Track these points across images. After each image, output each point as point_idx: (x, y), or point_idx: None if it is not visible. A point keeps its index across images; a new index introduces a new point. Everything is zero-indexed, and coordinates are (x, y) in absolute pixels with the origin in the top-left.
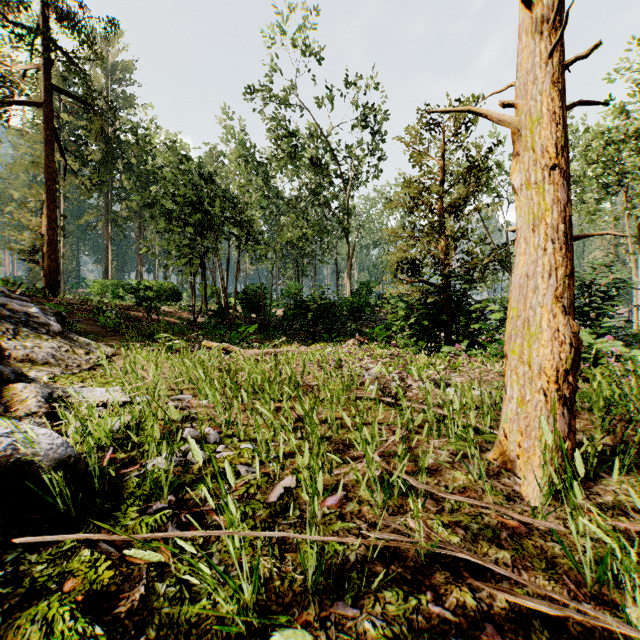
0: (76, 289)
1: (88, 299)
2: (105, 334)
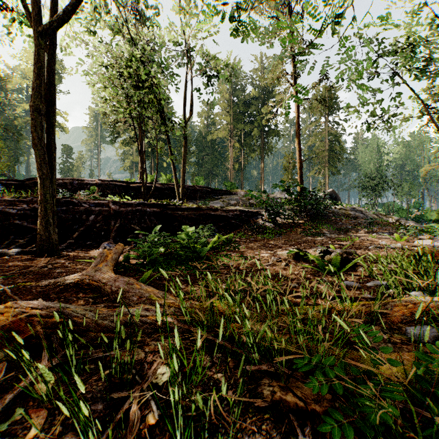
0: None
1: None
2: None
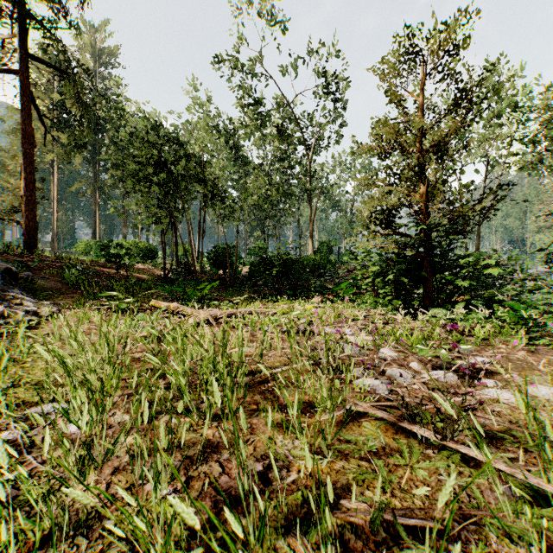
0: (69, 249)
1: (67, 257)
2: (65, 291)
